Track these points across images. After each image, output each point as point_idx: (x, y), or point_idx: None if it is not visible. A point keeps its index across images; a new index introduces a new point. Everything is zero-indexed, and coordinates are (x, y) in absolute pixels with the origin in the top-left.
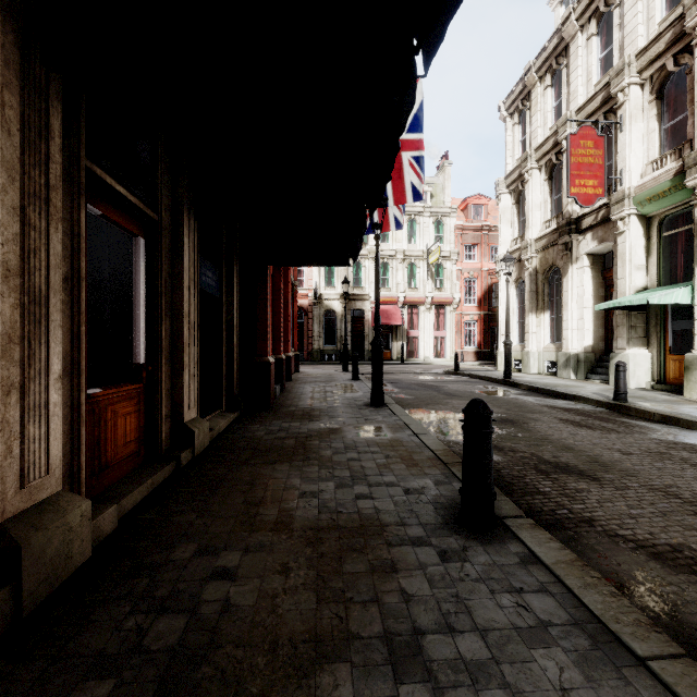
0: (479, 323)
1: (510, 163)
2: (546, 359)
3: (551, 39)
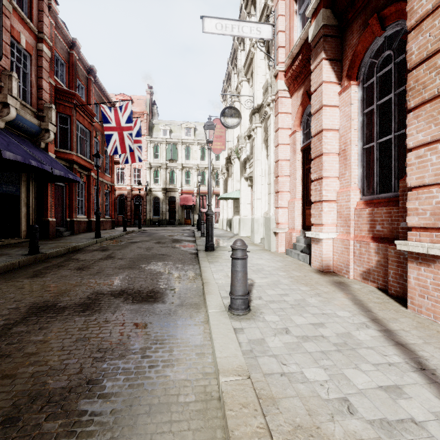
0: None
1: None
2: None
3: (227, 70)
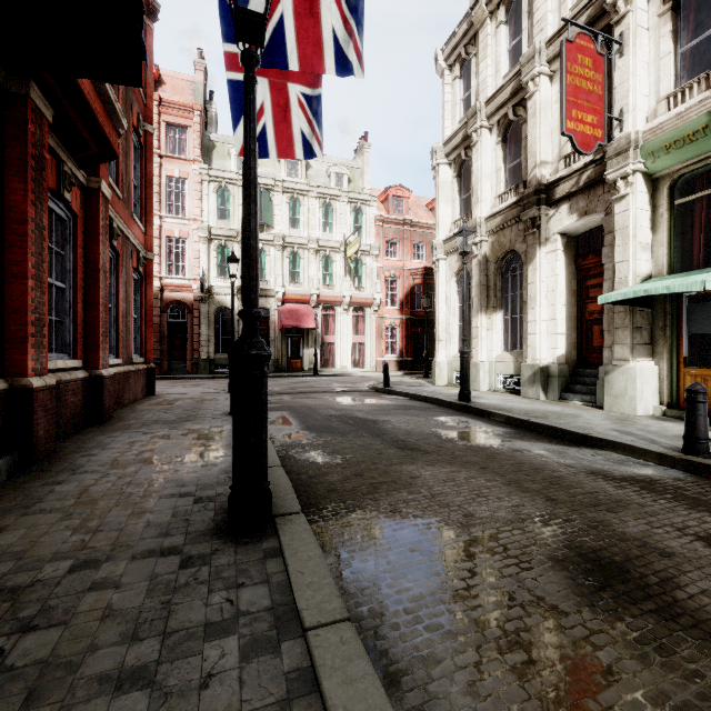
0: (401, 329)
1: (449, 127)
2: (500, 372)
3: None
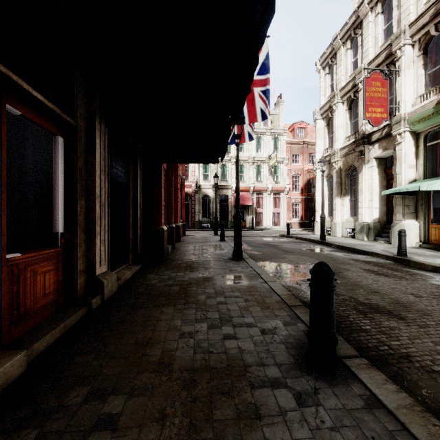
0: (302, 204)
1: (323, 100)
2: (347, 227)
3: (351, 17)
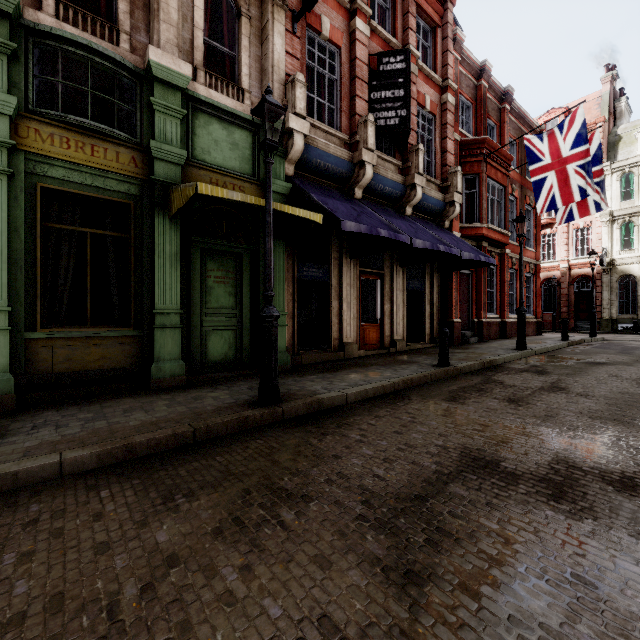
0: None
1: None
2: None
3: None
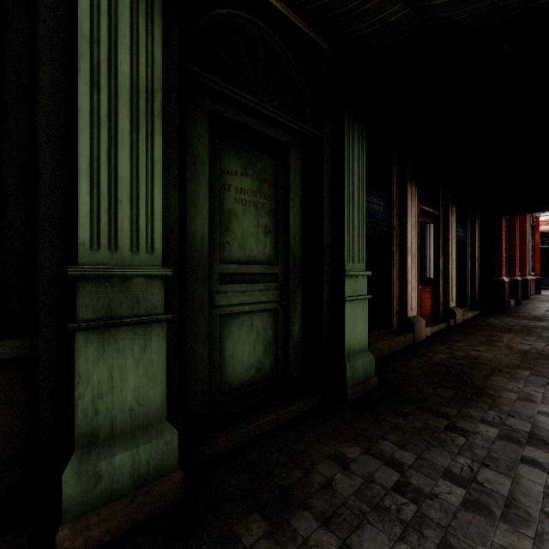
0: None
1: None
2: None
3: None
